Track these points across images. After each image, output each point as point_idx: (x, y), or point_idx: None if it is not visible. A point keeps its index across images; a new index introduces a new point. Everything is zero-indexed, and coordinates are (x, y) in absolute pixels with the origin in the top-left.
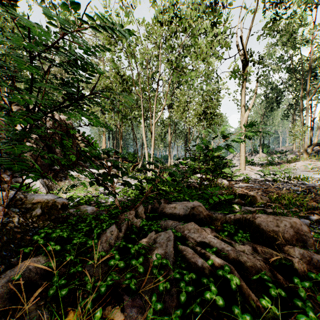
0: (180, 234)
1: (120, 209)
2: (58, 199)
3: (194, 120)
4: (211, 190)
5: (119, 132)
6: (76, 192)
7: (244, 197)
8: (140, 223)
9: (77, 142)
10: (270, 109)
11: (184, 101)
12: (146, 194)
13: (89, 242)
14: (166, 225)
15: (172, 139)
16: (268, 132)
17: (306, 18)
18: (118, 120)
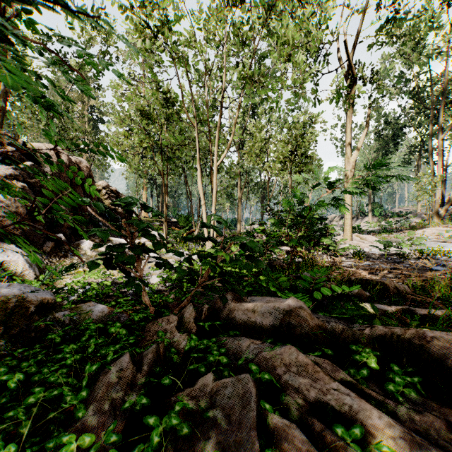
0: (268, 378)
1: (152, 310)
2: (32, 294)
3: (277, 165)
4: (313, 273)
5: (163, 182)
6: (85, 277)
7: (366, 285)
8: (186, 343)
9: (100, 198)
10: (384, 152)
11: (261, 139)
12: (200, 282)
13: (66, 397)
14: (236, 348)
15: (242, 195)
16: (405, 176)
17: (440, 17)
18: (161, 164)
